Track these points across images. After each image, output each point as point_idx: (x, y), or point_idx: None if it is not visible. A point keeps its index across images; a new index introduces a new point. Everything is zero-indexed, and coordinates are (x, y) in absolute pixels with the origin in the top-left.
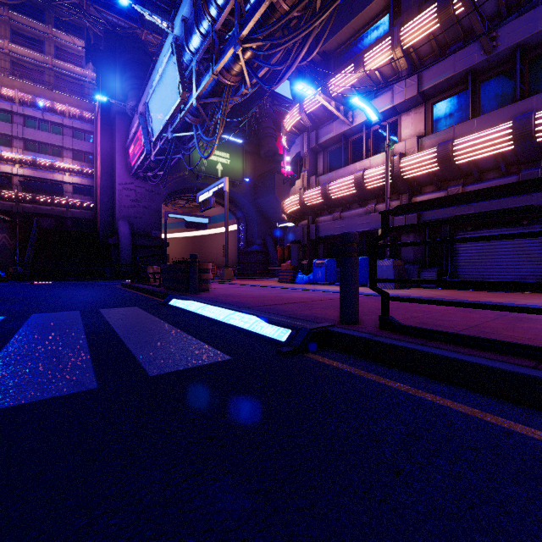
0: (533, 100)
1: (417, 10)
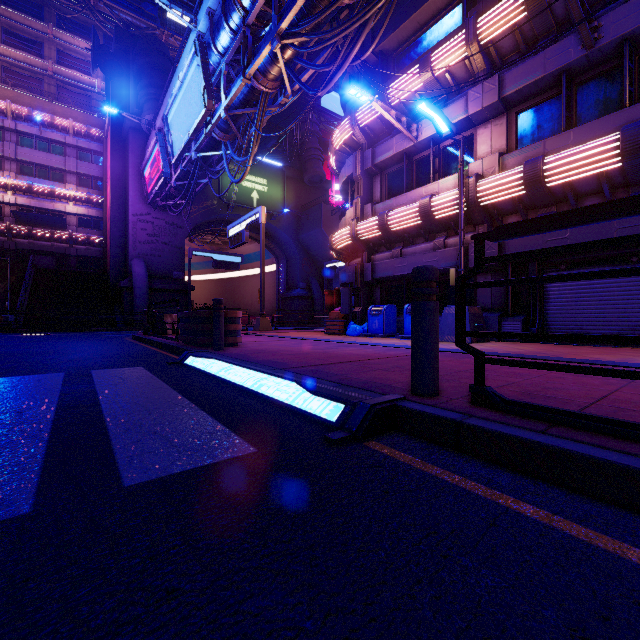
0: None
1: None
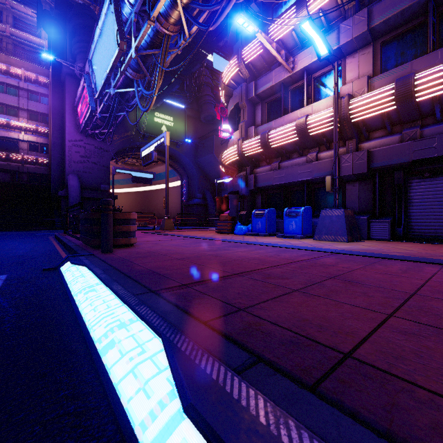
0: None
1: None
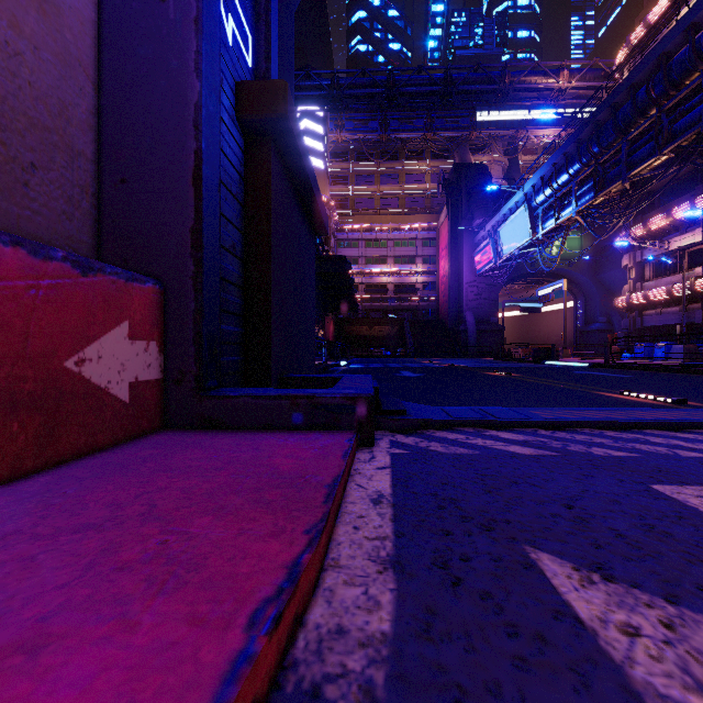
0: None
1: None
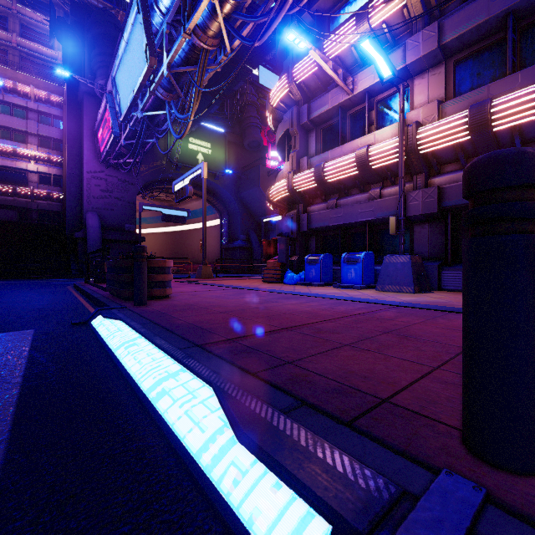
0: None
1: None
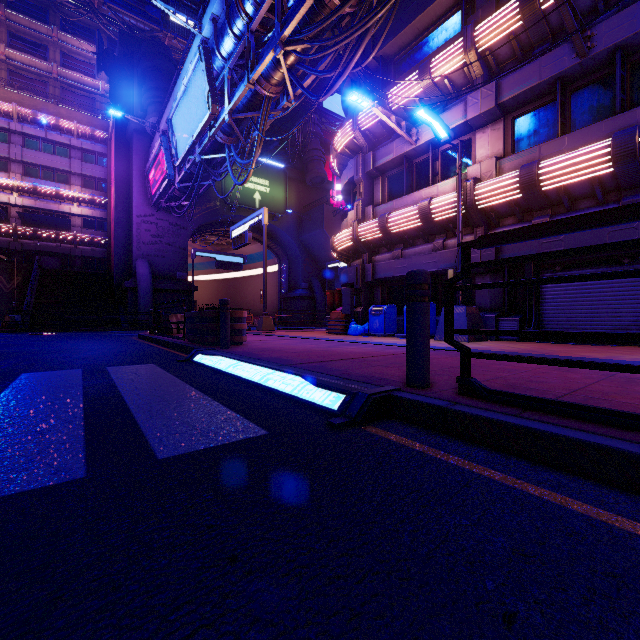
0: (636, 112)
1: (495, 5)
